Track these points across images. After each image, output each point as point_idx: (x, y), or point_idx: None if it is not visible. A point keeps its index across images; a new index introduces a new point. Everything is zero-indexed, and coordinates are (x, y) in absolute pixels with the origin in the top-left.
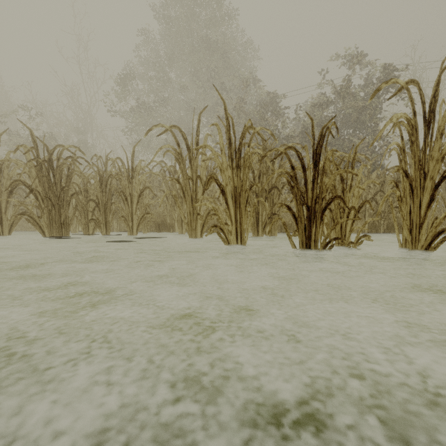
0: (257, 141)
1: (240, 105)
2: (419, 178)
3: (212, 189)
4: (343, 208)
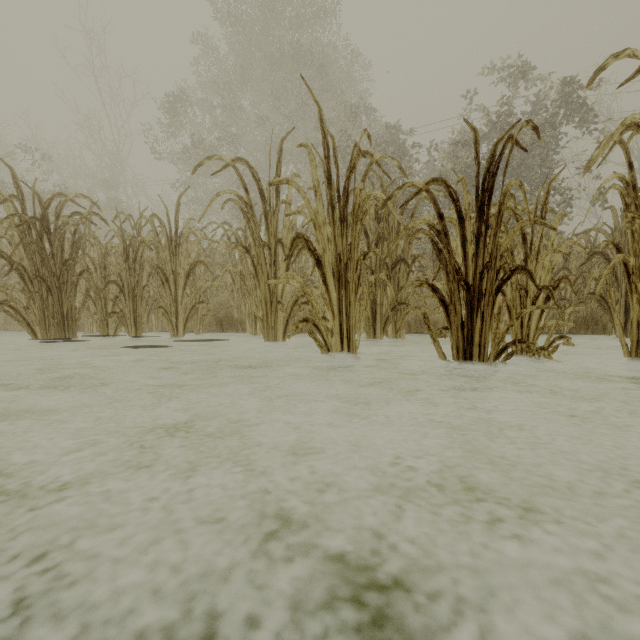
0: (373, 188)
1: (345, 144)
2: None
3: (302, 265)
4: (526, 289)
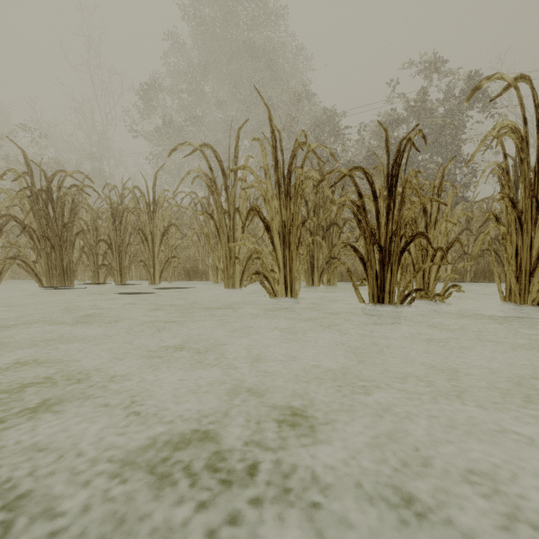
0: (312, 166)
1: (290, 124)
2: (530, 208)
3: (255, 226)
4: (426, 249)
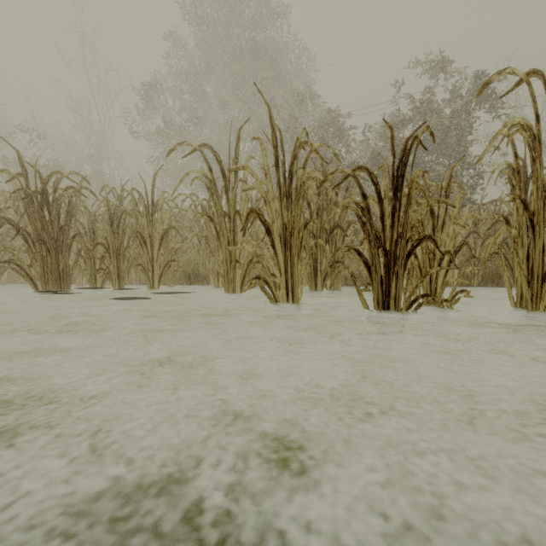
0: (315, 167)
1: (293, 125)
2: (543, 210)
3: (257, 229)
4: (434, 252)
